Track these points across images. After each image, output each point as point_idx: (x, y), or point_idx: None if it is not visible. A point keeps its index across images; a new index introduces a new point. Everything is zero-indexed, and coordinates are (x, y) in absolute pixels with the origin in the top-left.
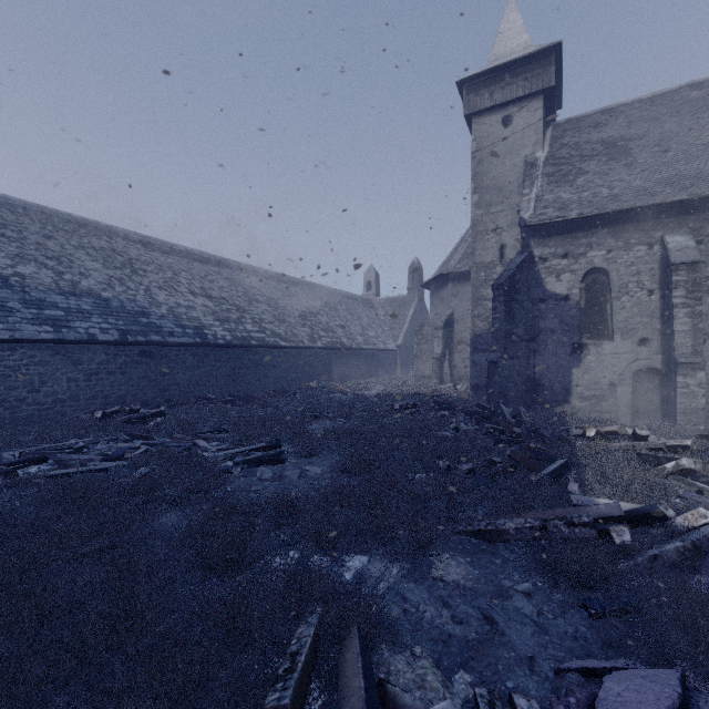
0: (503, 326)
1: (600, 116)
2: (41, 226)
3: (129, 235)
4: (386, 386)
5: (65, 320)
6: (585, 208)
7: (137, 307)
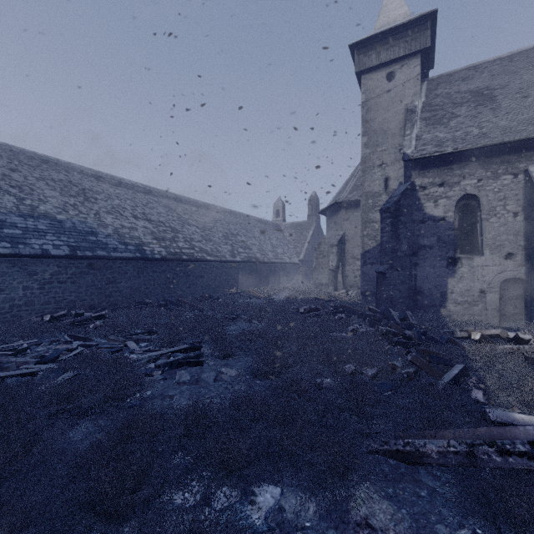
0: (390, 243)
1: (467, 72)
2: (8, 161)
3: (84, 170)
4: (291, 291)
5: (22, 238)
6: (459, 144)
7: (87, 227)
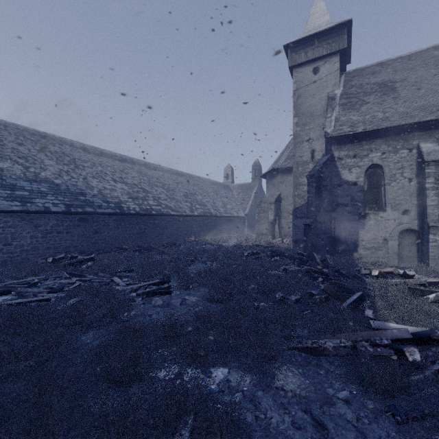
0: (314, 202)
1: (376, 67)
2: (15, 137)
3: (73, 143)
4: (238, 239)
5: (29, 198)
6: (367, 126)
7: (78, 189)
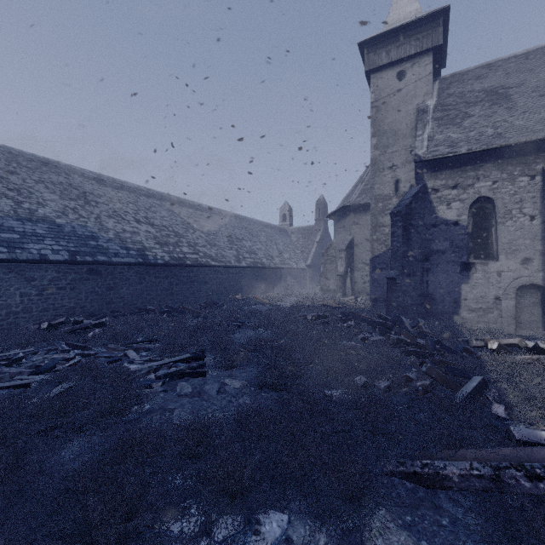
0: (401, 247)
1: (481, 70)
2: (6, 163)
3: (85, 173)
4: (298, 298)
5: (20, 242)
6: (473, 145)
7: (88, 232)
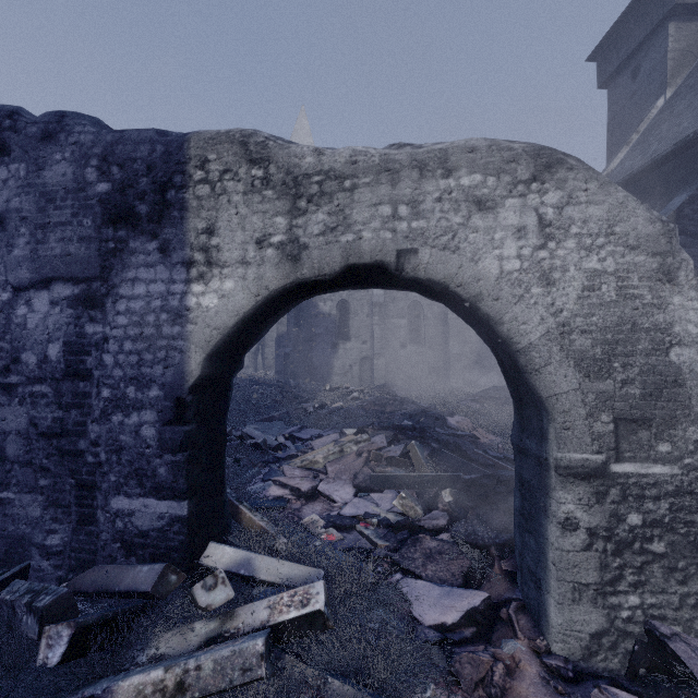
0: (293, 331)
1: None
2: None
3: None
4: None
5: None
6: None
7: None
